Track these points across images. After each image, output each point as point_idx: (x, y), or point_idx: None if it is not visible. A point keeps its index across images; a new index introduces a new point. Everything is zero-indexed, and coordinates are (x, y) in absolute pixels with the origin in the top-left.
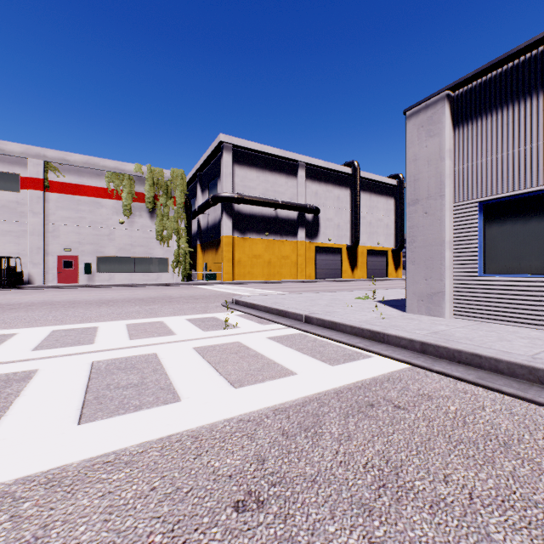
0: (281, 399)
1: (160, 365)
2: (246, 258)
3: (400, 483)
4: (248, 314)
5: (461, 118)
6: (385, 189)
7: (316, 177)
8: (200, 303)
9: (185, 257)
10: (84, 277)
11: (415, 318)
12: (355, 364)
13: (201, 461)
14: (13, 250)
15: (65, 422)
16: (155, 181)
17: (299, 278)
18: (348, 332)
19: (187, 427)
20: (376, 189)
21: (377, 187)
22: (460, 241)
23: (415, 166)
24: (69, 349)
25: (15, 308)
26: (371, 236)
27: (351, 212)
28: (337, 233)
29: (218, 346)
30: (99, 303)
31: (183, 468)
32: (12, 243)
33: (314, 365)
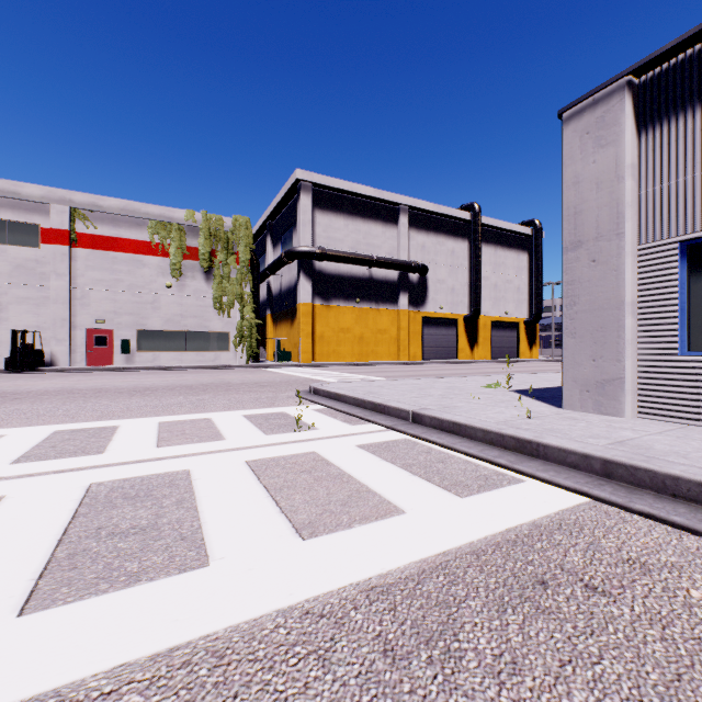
0: (380, 566)
1: (190, 491)
2: (330, 333)
3: None
4: (331, 408)
5: (650, 116)
6: (515, 240)
7: (423, 225)
8: (266, 393)
9: (251, 332)
10: (121, 357)
11: (578, 417)
12: (498, 494)
13: None
14: (31, 322)
15: None
16: (213, 232)
17: (401, 359)
18: (480, 439)
19: (208, 627)
20: (504, 241)
21: (505, 237)
22: (648, 302)
23: (576, 192)
24: (64, 462)
25: (20, 399)
26: (496, 303)
27: (470, 272)
28: (452, 299)
29: (283, 459)
30: (133, 391)
31: None
32: (30, 313)
33: (432, 495)
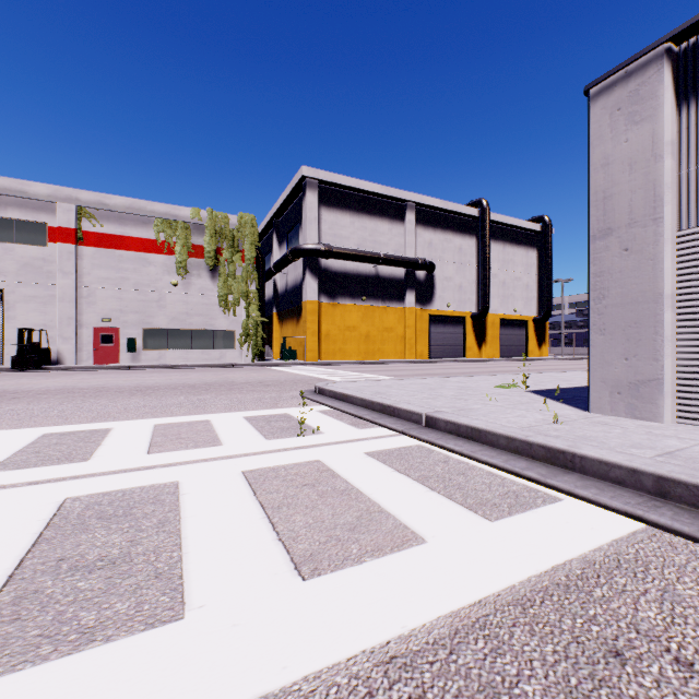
0: (400, 622)
1: (175, 509)
2: (336, 331)
3: None
4: (337, 409)
5: (692, 87)
6: (524, 236)
7: (430, 221)
8: (270, 392)
9: (257, 330)
10: (127, 355)
11: (610, 422)
12: (534, 517)
13: None
14: (38, 320)
15: None
16: (218, 230)
17: (407, 357)
18: (503, 447)
19: None
20: (513, 238)
21: (514, 234)
22: (690, 295)
23: (605, 174)
24: (43, 471)
25: (18, 398)
26: (504, 301)
27: (478, 269)
28: (459, 297)
29: (283, 469)
30: (134, 390)
31: None
32: (37, 312)
33: (456, 517)
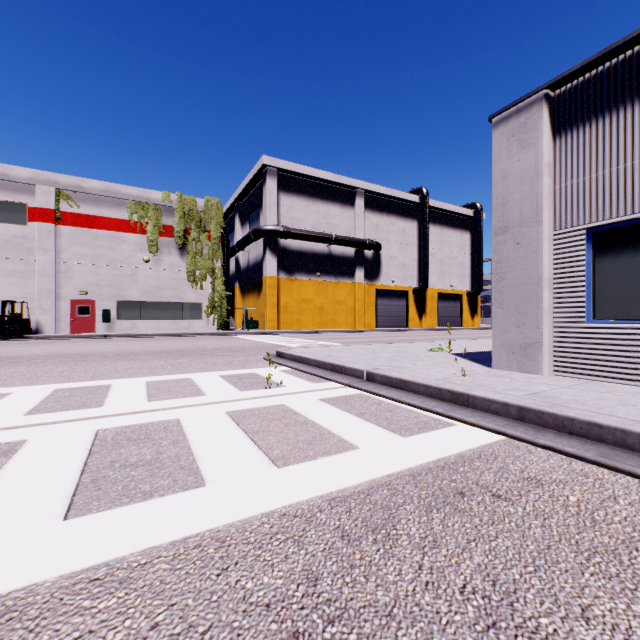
0: (339, 484)
1: (182, 434)
2: (293, 303)
3: (518, 620)
4: (296, 369)
5: (563, 124)
6: (459, 220)
7: (377, 206)
8: (237, 357)
9: (222, 302)
10: (102, 325)
11: (504, 375)
12: (434, 434)
13: (227, 580)
14: (19, 293)
15: (46, 516)
16: (186, 212)
17: (357, 327)
18: (422, 393)
19: (211, 524)
20: (449, 221)
21: (450, 218)
22: (562, 279)
23: (503, 185)
24: (70, 414)
25: (16, 362)
26: (442, 277)
27: (418, 249)
28: (402, 273)
29: (257, 410)
30: (117, 355)
31: (200, 591)
32: (18, 285)
33: (381, 435)
